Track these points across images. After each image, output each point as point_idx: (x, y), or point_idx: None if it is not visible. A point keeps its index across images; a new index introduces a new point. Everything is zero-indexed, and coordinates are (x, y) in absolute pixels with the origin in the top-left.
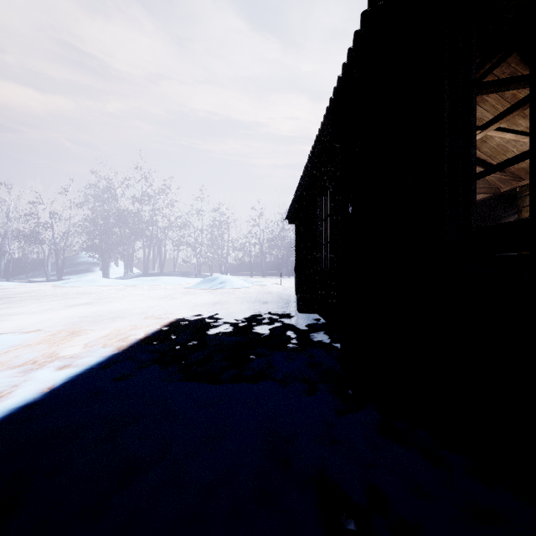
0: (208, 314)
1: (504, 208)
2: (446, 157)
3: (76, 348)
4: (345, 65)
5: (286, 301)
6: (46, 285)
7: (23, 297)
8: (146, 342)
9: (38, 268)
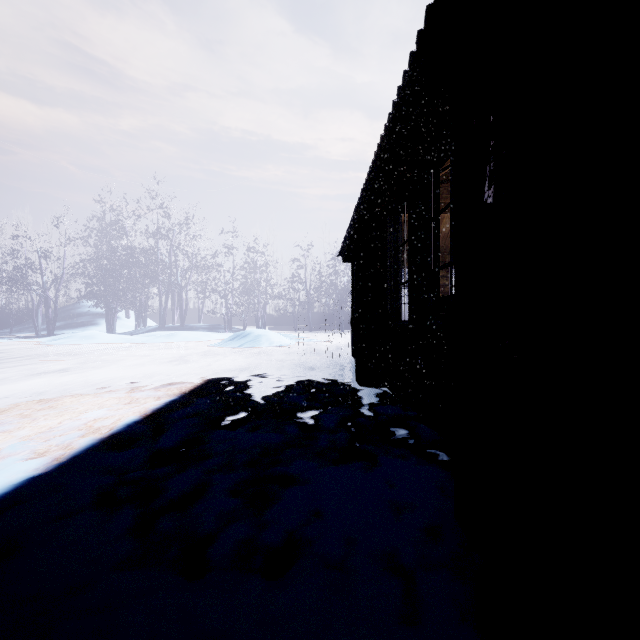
0: (228, 388)
1: None
2: None
3: None
4: None
5: (340, 365)
6: (29, 342)
7: None
8: (107, 446)
9: (27, 320)
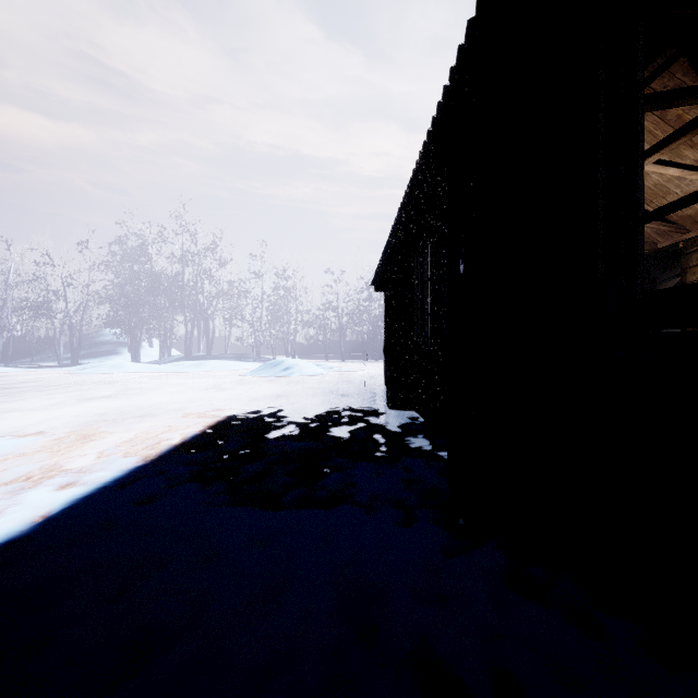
0: (269, 411)
1: (660, 271)
2: (601, 192)
3: (87, 458)
4: (454, 70)
5: (373, 392)
6: (56, 371)
7: (24, 388)
8: (183, 449)
9: (48, 349)
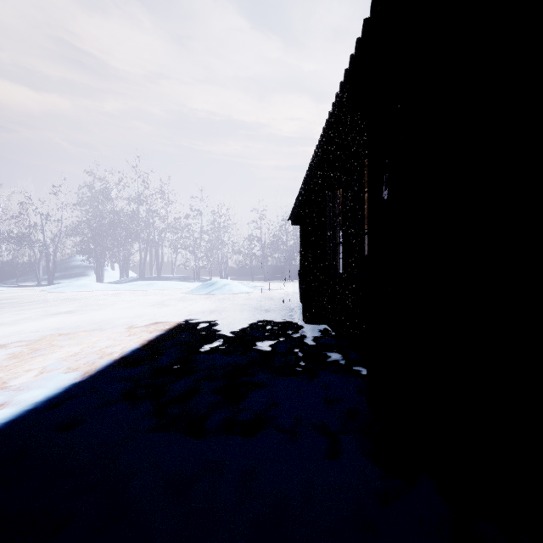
0: (203, 325)
1: None
2: None
3: (31, 374)
4: (375, 1)
5: (290, 308)
6: (34, 290)
7: (2, 304)
8: (121, 364)
9: (30, 272)
